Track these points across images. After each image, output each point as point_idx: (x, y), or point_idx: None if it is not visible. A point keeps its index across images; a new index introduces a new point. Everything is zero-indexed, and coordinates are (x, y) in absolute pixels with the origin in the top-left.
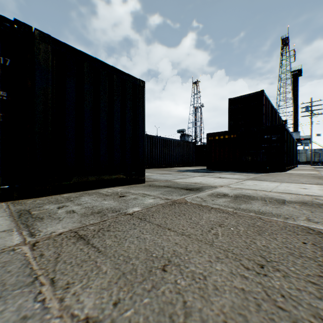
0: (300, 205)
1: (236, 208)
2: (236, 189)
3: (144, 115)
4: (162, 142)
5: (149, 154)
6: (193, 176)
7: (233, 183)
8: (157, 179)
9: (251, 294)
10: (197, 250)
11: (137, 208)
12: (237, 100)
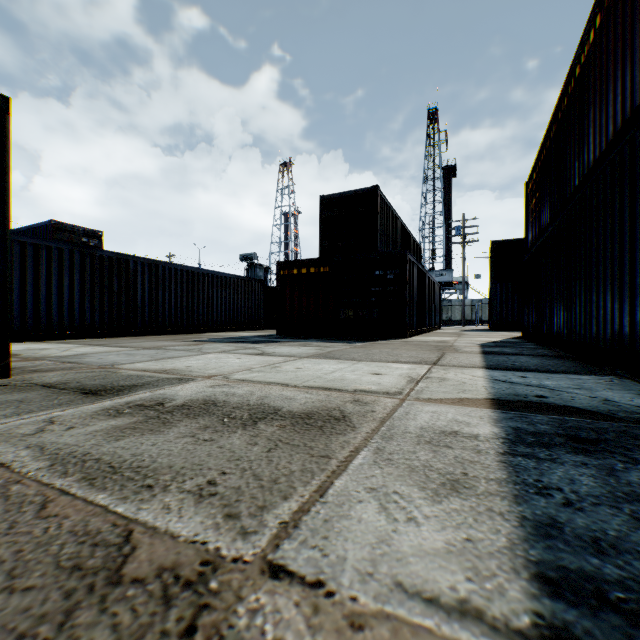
0: (288, 424)
1: (76, 455)
2: (232, 382)
3: (5, 189)
4: (184, 276)
5: (146, 303)
6: (207, 352)
7: (257, 367)
8: (89, 363)
9: None
10: None
11: None
12: (336, 200)
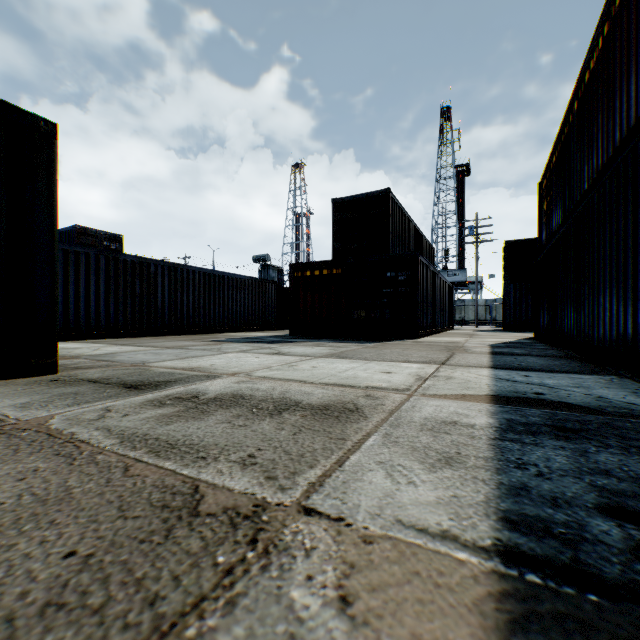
0: (309, 414)
1: (138, 435)
2: (255, 379)
3: (53, 206)
4: (201, 278)
5: (166, 305)
6: (226, 351)
7: (275, 366)
8: (121, 361)
9: None
10: None
11: None
12: (348, 203)
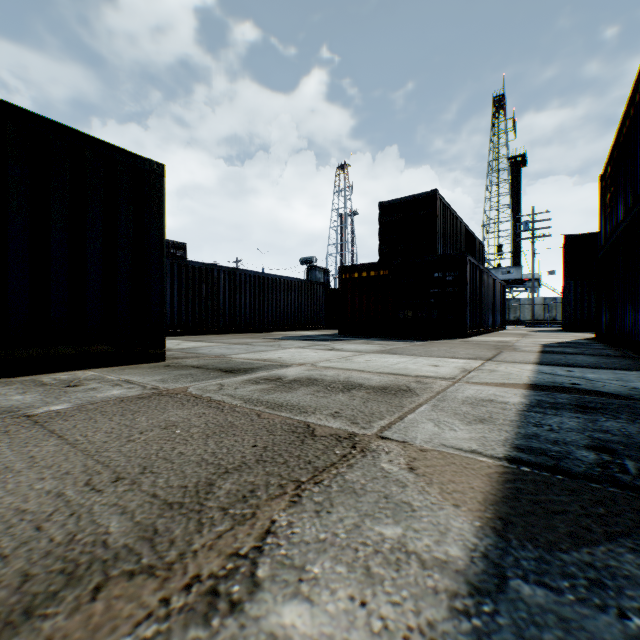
0: (372, 392)
1: (253, 399)
2: (320, 368)
3: (162, 229)
4: (257, 281)
5: (227, 306)
6: (286, 347)
7: (334, 359)
8: (205, 354)
9: (25, 516)
10: (51, 465)
11: (65, 405)
12: (395, 205)
